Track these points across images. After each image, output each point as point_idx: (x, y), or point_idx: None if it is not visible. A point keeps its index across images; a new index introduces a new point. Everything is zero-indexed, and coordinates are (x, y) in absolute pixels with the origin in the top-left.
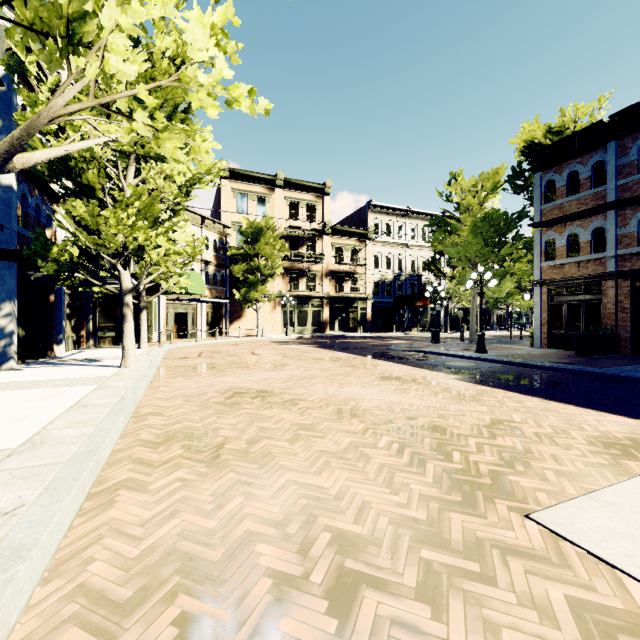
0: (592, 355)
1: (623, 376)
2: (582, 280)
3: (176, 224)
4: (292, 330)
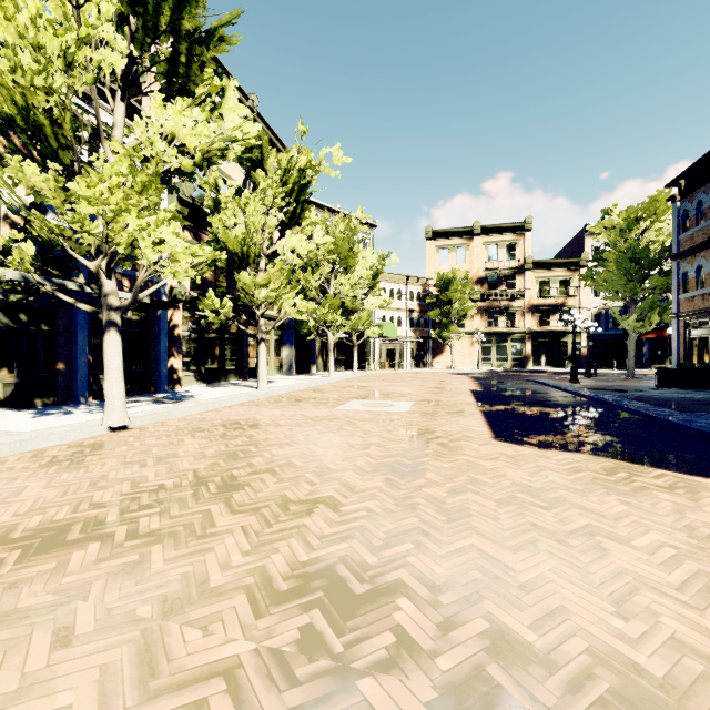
0: (667, 387)
1: (581, 394)
2: (704, 313)
3: (367, 297)
4: (490, 364)
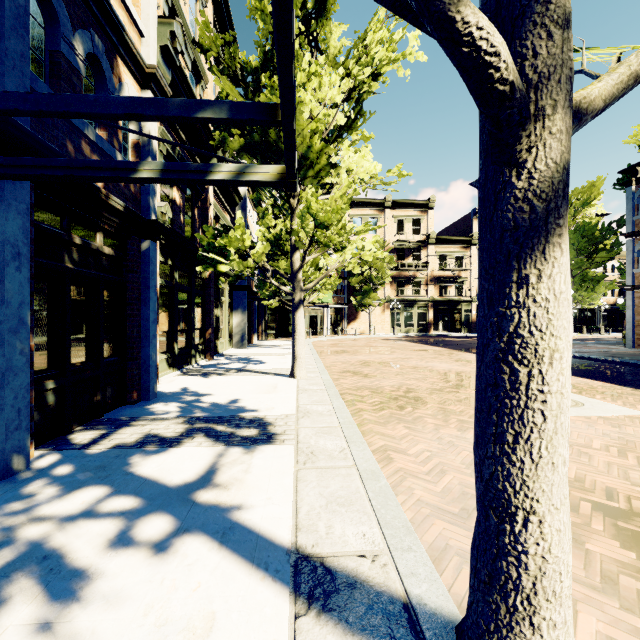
0: None
1: None
2: None
3: None
4: (399, 330)
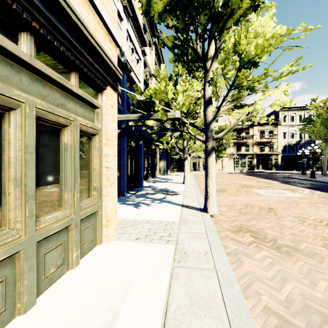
0: None
1: None
2: None
3: None
4: (238, 169)
